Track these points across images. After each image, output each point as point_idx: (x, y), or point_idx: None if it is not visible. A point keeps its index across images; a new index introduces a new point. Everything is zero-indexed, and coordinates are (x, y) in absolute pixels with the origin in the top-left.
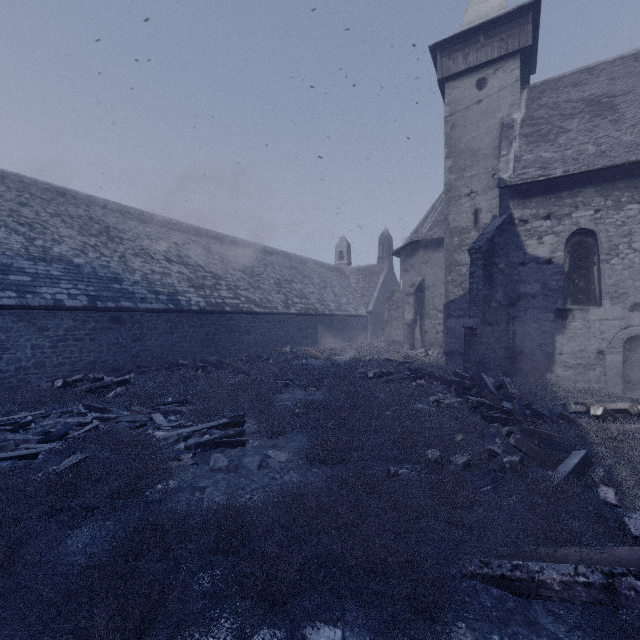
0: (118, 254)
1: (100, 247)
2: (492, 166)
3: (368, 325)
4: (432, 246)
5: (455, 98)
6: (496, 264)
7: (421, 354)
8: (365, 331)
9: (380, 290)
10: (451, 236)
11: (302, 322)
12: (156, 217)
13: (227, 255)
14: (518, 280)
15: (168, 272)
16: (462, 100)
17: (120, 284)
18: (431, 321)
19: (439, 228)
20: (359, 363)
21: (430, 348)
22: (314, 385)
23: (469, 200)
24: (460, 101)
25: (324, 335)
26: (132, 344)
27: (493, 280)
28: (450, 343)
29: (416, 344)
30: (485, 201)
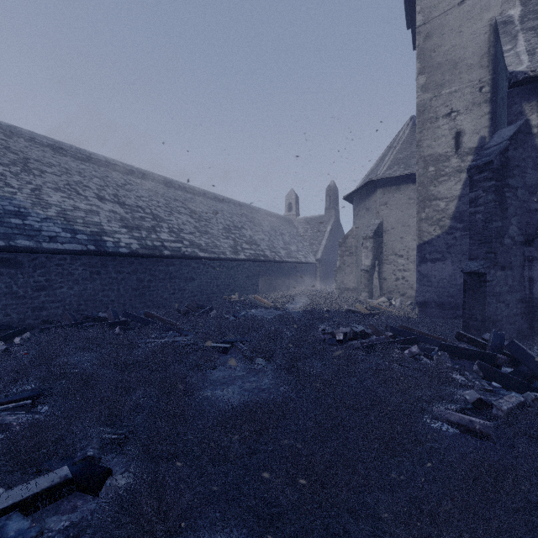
0: (31, 186)
1: (7, 177)
2: (479, 78)
3: (317, 272)
4: (391, 186)
5: (430, 3)
6: (510, 186)
7: (384, 303)
8: (314, 278)
9: (328, 238)
10: (425, 165)
11: (252, 268)
12: (96, 156)
13: (174, 199)
14: (537, 208)
15: (96, 210)
16: (439, 4)
17: (22, 219)
18: (390, 267)
19: (399, 166)
20: (317, 316)
21: (392, 296)
22: (262, 354)
23: (448, 121)
24: (436, 5)
25: (274, 282)
26: (34, 294)
27: (506, 208)
28: (424, 292)
29: (374, 292)
30: (470, 121)
